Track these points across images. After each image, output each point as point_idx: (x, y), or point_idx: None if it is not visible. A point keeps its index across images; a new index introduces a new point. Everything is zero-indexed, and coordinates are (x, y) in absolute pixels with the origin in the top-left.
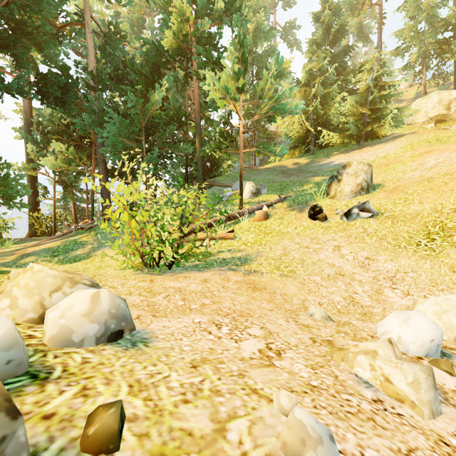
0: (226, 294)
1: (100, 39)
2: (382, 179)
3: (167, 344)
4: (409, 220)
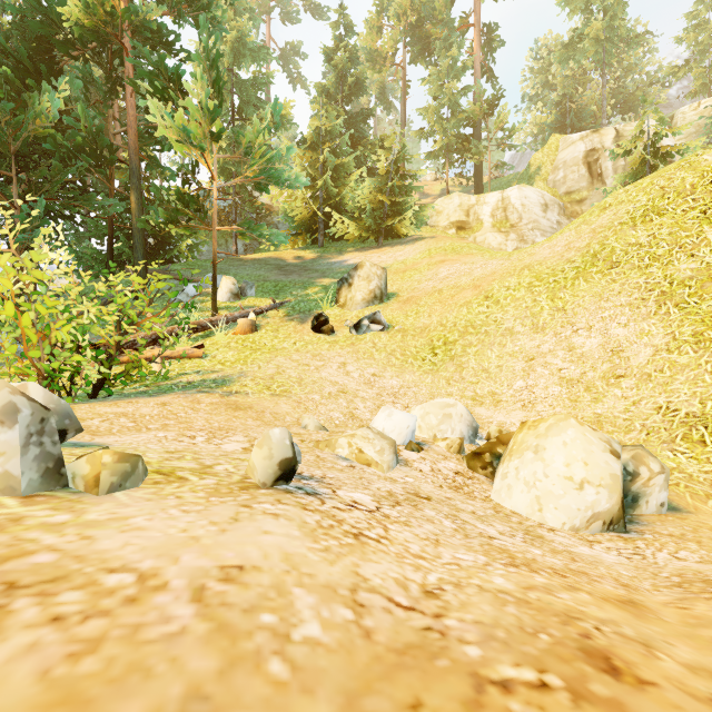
0: (198, 415)
1: None
2: (398, 287)
3: (128, 446)
4: (418, 334)
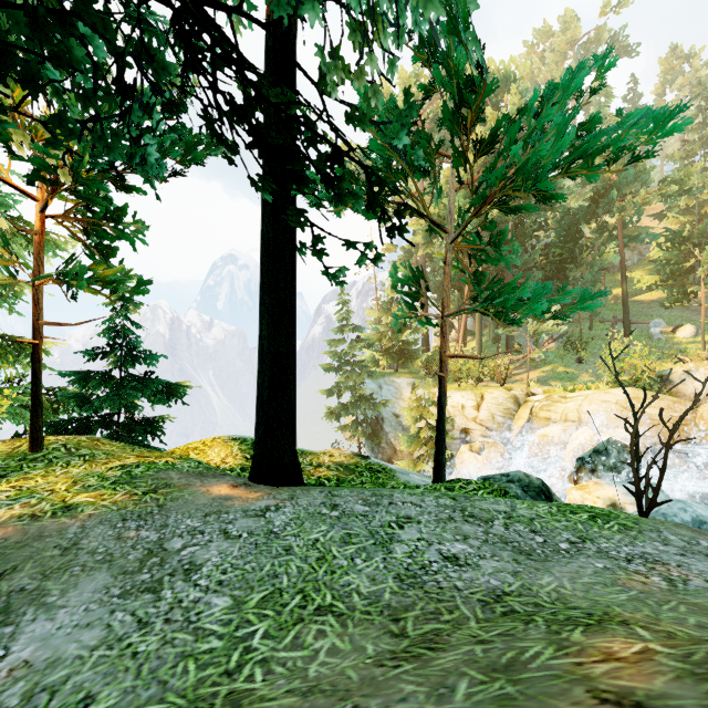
0: None
1: None
2: None
3: None
4: None
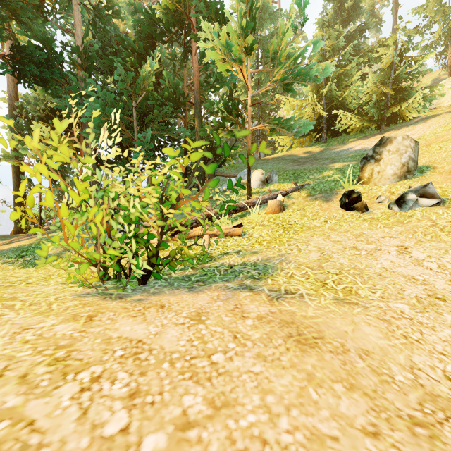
0: (244, 364)
1: (91, 16)
2: (428, 160)
3: None
4: None
